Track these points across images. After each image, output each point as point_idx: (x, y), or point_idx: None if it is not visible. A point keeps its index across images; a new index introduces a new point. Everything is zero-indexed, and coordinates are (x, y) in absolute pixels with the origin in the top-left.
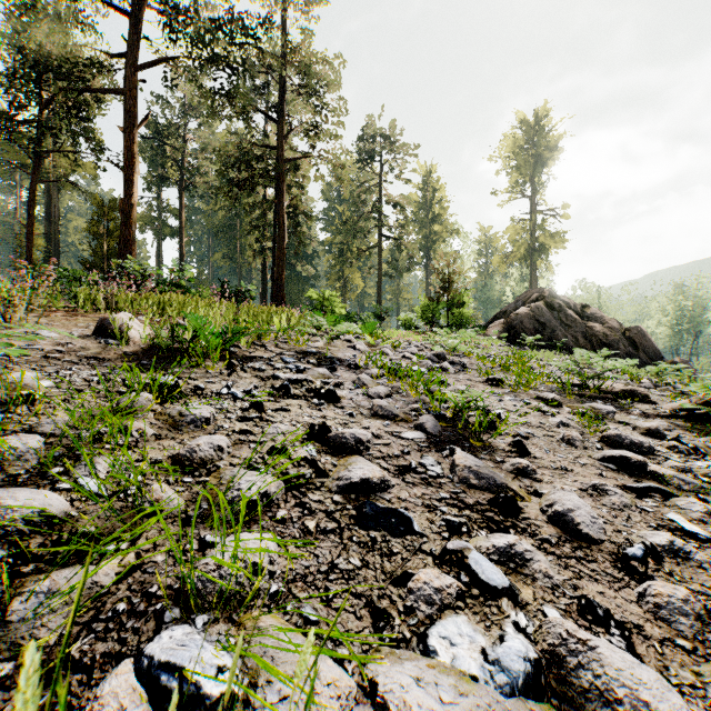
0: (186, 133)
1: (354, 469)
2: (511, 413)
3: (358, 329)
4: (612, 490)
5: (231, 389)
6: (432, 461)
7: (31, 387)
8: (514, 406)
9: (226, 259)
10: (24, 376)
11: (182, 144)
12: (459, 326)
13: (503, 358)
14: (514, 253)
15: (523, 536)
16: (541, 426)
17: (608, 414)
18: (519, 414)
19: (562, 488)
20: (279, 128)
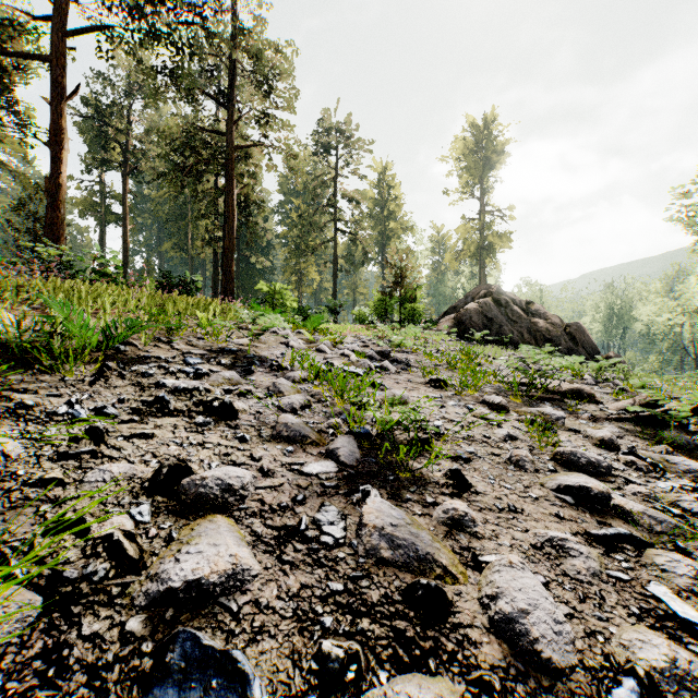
0: (130, 115)
1: (187, 556)
2: (453, 424)
3: (285, 324)
4: (576, 548)
5: (75, 406)
6: (333, 515)
7: None
8: (457, 413)
9: (176, 249)
10: None
11: (126, 126)
12: (411, 320)
13: (450, 355)
14: (465, 251)
15: (450, 672)
16: (486, 440)
17: (557, 421)
18: (461, 426)
19: (511, 563)
20: (228, 113)
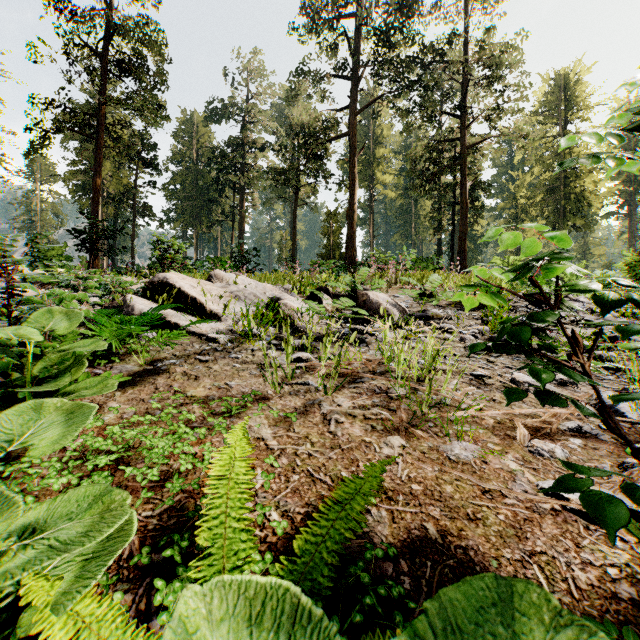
0: (375, 145)
1: None
2: None
3: None
4: None
5: None
6: None
7: (440, 315)
8: None
9: (402, 238)
10: (436, 310)
11: (373, 155)
12: None
13: None
14: None
15: None
16: None
17: None
18: None
19: None
20: (461, 121)
